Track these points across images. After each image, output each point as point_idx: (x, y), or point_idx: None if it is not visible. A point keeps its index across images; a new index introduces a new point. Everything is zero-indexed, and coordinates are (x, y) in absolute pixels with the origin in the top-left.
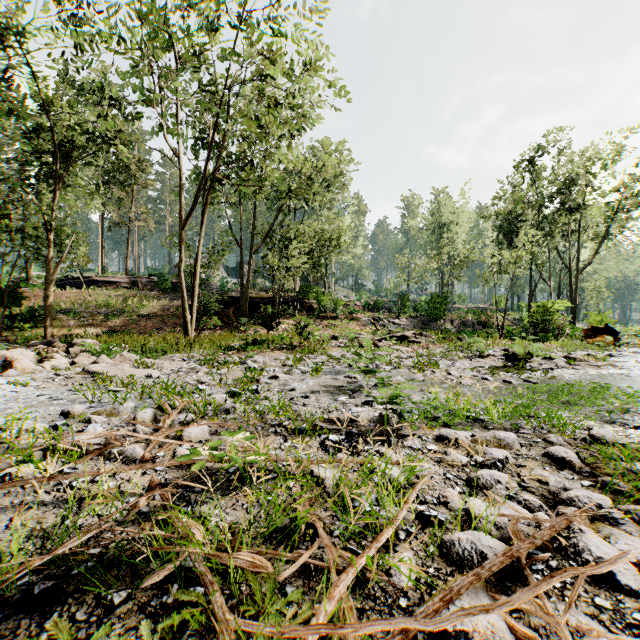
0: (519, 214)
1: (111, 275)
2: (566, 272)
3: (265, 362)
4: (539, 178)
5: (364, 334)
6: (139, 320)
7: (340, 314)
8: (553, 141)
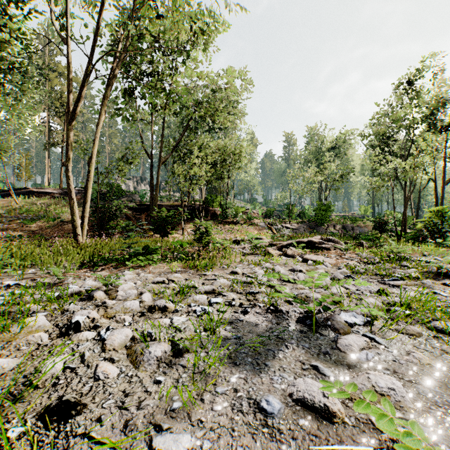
0: (391, 135)
1: (48, 187)
2: (425, 185)
3: (125, 296)
4: (420, 97)
5: (264, 238)
6: (55, 225)
7: (240, 220)
8: (428, 67)
